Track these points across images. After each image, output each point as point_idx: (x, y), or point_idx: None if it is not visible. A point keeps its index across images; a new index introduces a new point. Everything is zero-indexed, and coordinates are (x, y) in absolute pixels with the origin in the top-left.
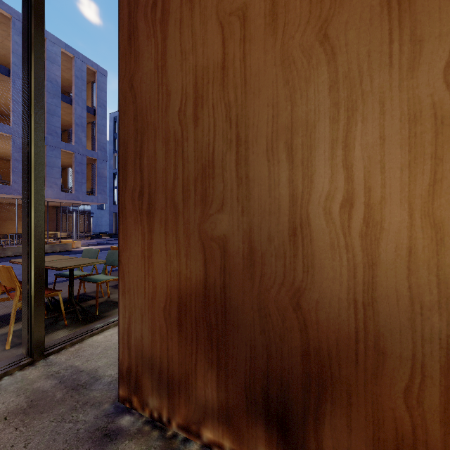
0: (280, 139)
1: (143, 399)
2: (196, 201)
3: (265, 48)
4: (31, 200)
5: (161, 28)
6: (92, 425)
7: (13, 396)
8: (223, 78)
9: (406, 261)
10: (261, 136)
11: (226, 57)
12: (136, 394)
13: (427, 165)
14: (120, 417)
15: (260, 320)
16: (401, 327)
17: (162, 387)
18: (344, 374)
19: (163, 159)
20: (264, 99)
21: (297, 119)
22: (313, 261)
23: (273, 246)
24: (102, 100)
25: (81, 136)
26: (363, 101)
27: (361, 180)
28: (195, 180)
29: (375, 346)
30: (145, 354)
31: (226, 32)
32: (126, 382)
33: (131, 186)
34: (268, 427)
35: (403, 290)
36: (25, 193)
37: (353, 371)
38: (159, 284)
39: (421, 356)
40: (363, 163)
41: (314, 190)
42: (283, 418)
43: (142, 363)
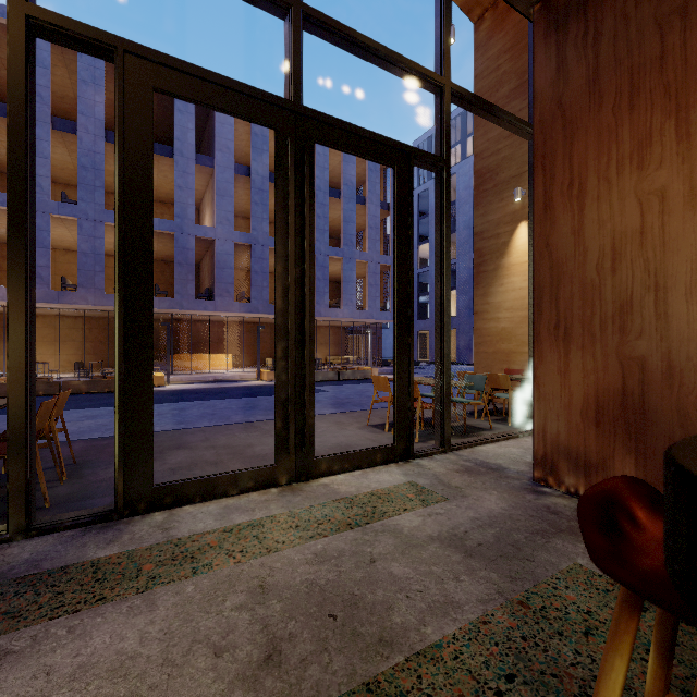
0: None
1: (559, 478)
2: (614, 331)
3: (683, 219)
4: (443, 330)
5: (577, 202)
6: (521, 486)
7: (450, 464)
8: (642, 240)
9: None
10: (679, 283)
11: (644, 225)
12: (551, 475)
13: None
14: (540, 487)
15: (678, 418)
16: None
17: (579, 469)
18: None
19: (580, 300)
20: (682, 257)
21: None
22: None
23: (691, 364)
24: None
25: (375, 240)
26: None
27: None
28: (612, 315)
29: None
30: (561, 445)
31: (644, 207)
32: (541, 466)
33: (547, 320)
34: None
35: None
36: (438, 324)
37: None
38: (576, 392)
39: None
40: None
41: None
42: None
43: (558, 452)
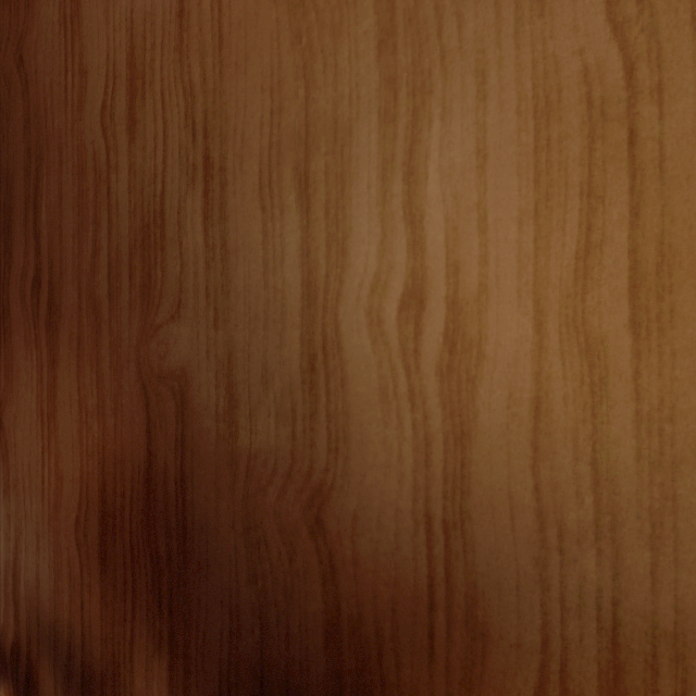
0: (286, 162)
1: None
2: (132, 297)
3: None
4: None
5: None
6: None
7: None
8: (181, 34)
9: (530, 430)
10: (249, 155)
11: None
12: None
13: (573, 212)
14: None
15: (248, 553)
16: (520, 578)
17: (73, 687)
18: (406, 678)
19: (74, 211)
20: (254, 76)
21: (316, 118)
22: (347, 426)
23: (271, 394)
24: None
25: None
26: (445, 72)
27: (441, 248)
28: (130, 253)
29: (468, 618)
30: (43, 616)
31: None
32: (10, 673)
33: (20, 268)
34: None
35: (523, 495)
36: None
37: (424, 673)
38: (68, 472)
39: (560, 645)
40: (445, 210)
41: (349, 272)
42: None
43: (38, 636)
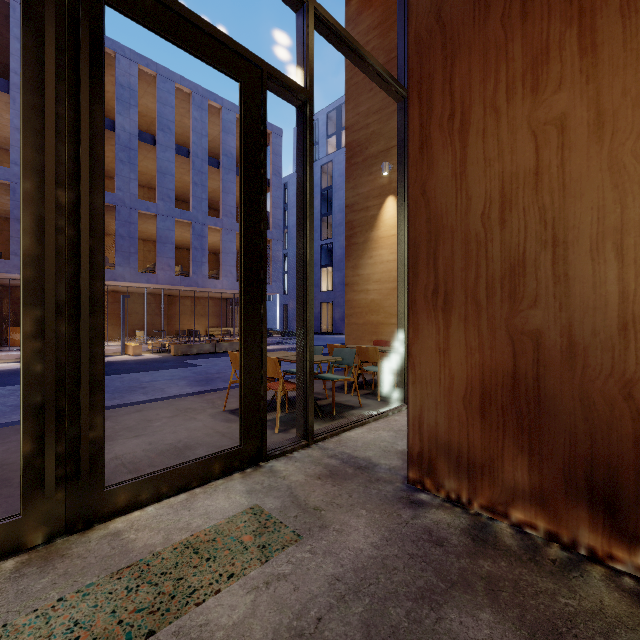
0: (607, 240)
1: (438, 481)
2: (503, 298)
3: (588, 154)
4: (306, 297)
5: (460, 138)
6: (395, 494)
7: (312, 466)
8: (537, 183)
9: None
10: (583, 237)
11: (539, 164)
12: (429, 477)
13: None
14: (417, 493)
15: (582, 409)
16: None
17: (461, 470)
18: None
19: (462, 259)
20: (586, 202)
21: (628, 221)
22: None
23: (598, 340)
24: (276, 167)
25: None
26: None
27: None
28: (501, 278)
29: None
30: (440, 439)
31: (539, 141)
32: (417, 465)
33: (423, 284)
34: (592, 509)
35: None
36: (300, 291)
37: None
38: (458, 375)
39: None
40: None
41: None
42: (611, 500)
43: (436, 448)
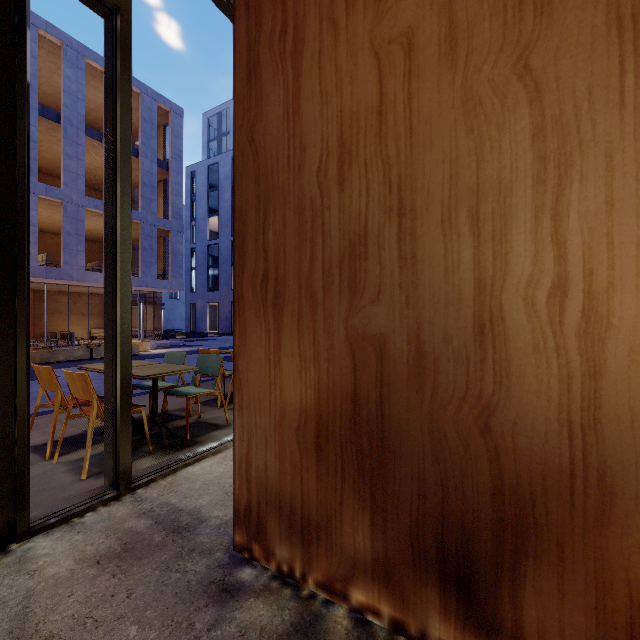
0: (461, 206)
1: (268, 547)
2: (342, 289)
3: (439, 85)
4: (116, 288)
5: (292, 62)
6: (205, 577)
7: (102, 537)
8: (380, 126)
9: None
10: (433, 202)
11: (383, 98)
12: (257, 541)
13: None
14: (239, 569)
15: (432, 446)
16: (638, 458)
17: (294, 532)
18: (553, 520)
19: (295, 234)
20: (437, 153)
21: (485, 180)
22: (508, 368)
23: (450, 348)
24: (177, 150)
25: (150, 200)
26: (582, 154)
27: (579, 260)
28: (340, 261)
29: (599, 483)
30: (270, 488)
31: (383, 66)
32: (244, 524)
33: (251, 270)
34: (444, 588)
35: (639, 408)
36: (108, 279)
37: (566, 516)
38: (290, 397)
39: None
40: (582, 237)
41: (510, 274)
42: (465, 576)
43: (266, 501)
